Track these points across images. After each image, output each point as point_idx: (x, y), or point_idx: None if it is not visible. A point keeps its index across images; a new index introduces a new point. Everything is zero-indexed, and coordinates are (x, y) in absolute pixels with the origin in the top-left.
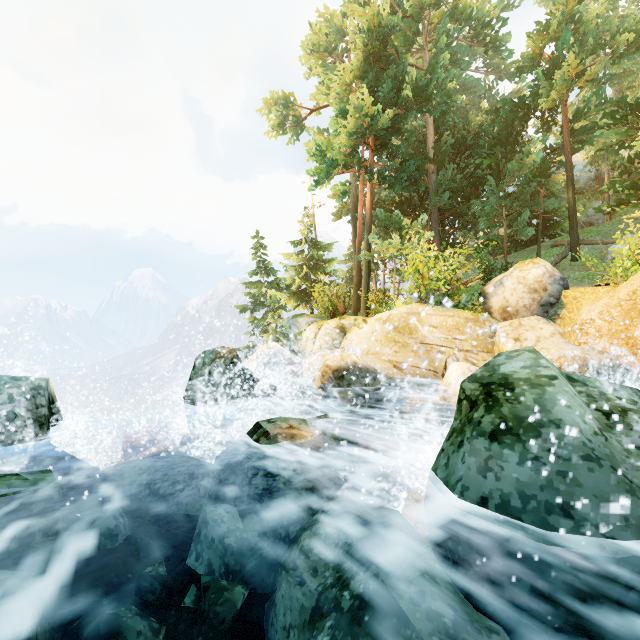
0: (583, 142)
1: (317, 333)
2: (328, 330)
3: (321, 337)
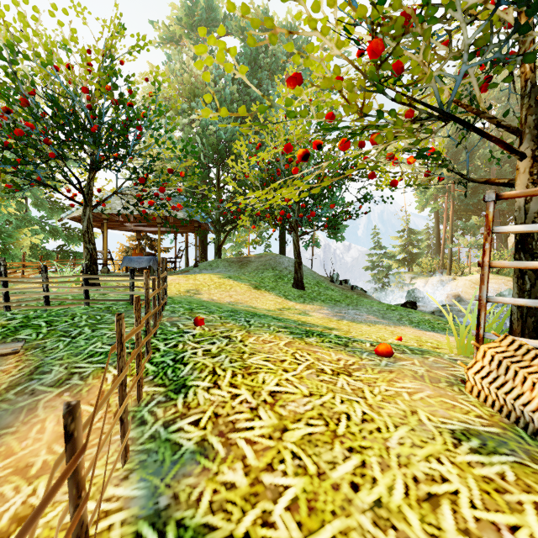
0: None
1: (426, 283)
2: (433, 282)
3: (429, 285)
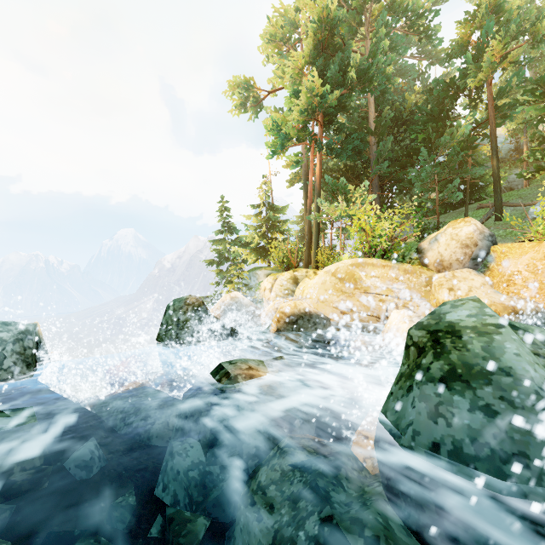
0: (506, 117)
1: (273, 283)
2: (283, 281)
3: (277, 287)
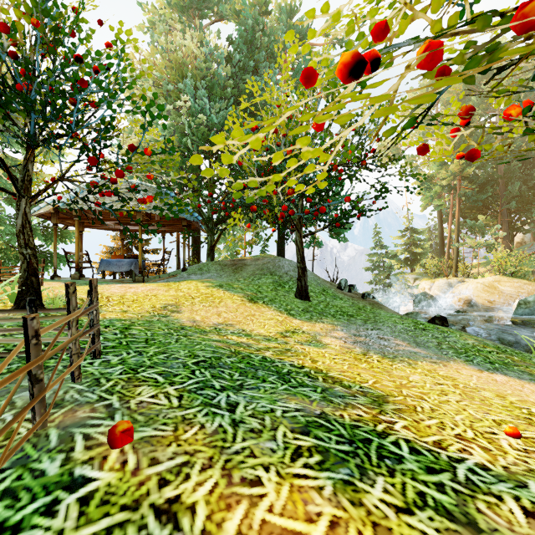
0: None
1: (432, 285)
2: (440, 284)
3: (435, 288)
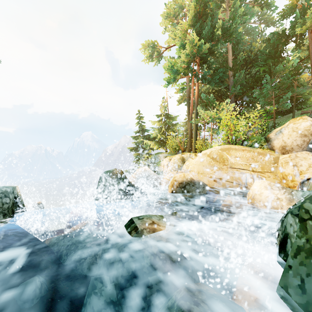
0: None
1: (169, 162)
2: (175, 160)
3: (171, 164)
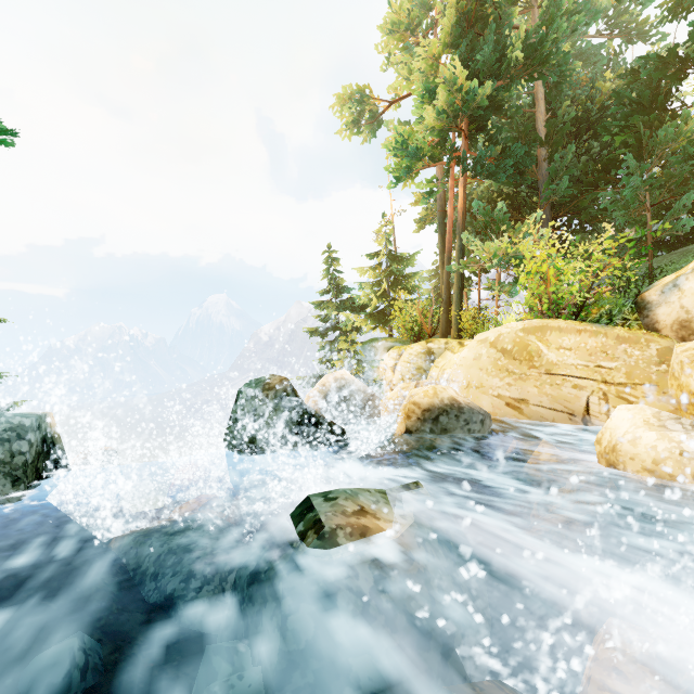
0: None
1: (398, 360)
2: (412, 356)
3: (403, 365)
